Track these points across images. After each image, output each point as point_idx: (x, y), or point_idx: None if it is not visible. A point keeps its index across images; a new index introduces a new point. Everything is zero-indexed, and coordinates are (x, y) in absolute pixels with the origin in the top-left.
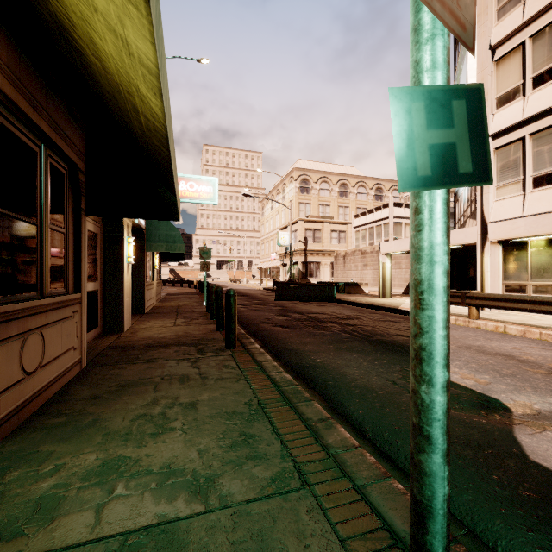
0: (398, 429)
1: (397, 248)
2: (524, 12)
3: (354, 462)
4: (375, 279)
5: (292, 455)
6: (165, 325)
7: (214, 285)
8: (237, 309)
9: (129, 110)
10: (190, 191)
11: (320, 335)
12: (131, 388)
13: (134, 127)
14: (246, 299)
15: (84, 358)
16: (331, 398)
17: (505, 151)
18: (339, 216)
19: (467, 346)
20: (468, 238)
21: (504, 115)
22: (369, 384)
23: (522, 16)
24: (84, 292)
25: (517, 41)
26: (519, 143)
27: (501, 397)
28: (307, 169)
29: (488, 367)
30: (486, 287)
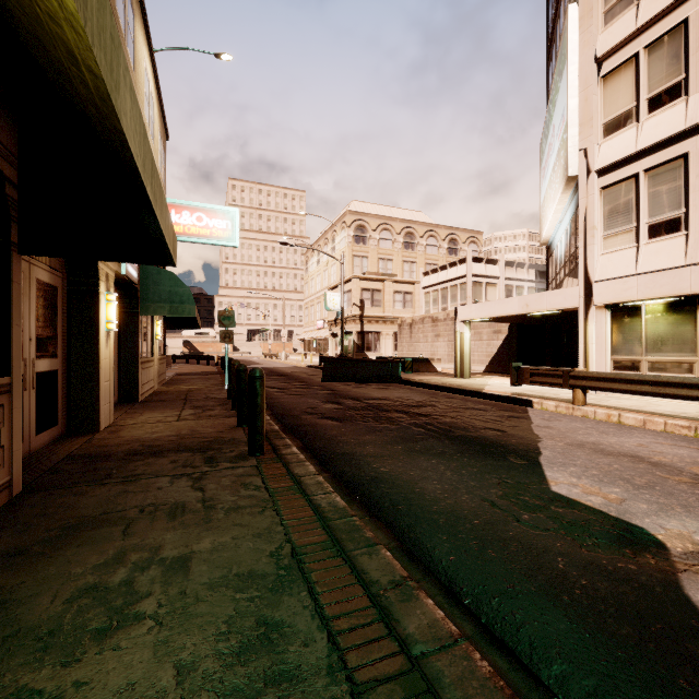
0: (511, 589)
1: (478, 314)
2: (638, 16)
3: (455, 677)
4: (450, 354)
5: (348, 667)
6: (164, 420)
7: (236, 361)
8: (271, 394)
9: (66, 63)
10: (197, 227)
11: (383, 430)
12: (85, 531)
13: (83, 100)
14: (283, 380)
15: (16, 479)
16: (405, 532)
17: (614, 191)
18: (404, 273)
19: (578, 443)
20: (568, 301)
21: (612, 145)
22: (458, 507)
23: (635, 21)
24: (16, 375)
25: (628, 53)
26: (632, 182)
27: (646, 523)
28: (363, 213)
29: (615, 475)
30: (591, 364)
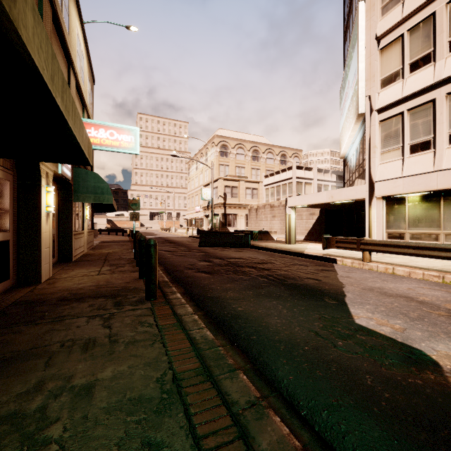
0: (336, 402)
1: (300, 202)
2: (403, 10)
3: None
4: (282, 228)
5: None
6: (88, 274)
7: (139, 234)
8: (164, 255)
9: None
10: (110, 140)
11: (239, 280)
12: (15, 364)
13: (9, 32)
14: (173, 246)
15: None
16: (256, 357)
17: (388, 123)
18: (252, 176)
19: (369, 288)
20: (359, 194)
21: (387, 93)
22: (293, 337)
23: (401, 13)
24: None
25: (397, 34)
26: (399, 117)
27: (422, 346)
28: (226, 136)
29: (396, 311)
30: (373, 235)
